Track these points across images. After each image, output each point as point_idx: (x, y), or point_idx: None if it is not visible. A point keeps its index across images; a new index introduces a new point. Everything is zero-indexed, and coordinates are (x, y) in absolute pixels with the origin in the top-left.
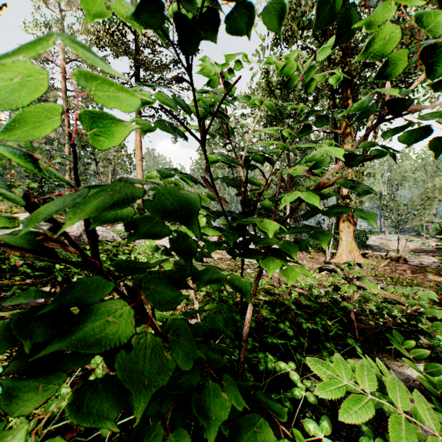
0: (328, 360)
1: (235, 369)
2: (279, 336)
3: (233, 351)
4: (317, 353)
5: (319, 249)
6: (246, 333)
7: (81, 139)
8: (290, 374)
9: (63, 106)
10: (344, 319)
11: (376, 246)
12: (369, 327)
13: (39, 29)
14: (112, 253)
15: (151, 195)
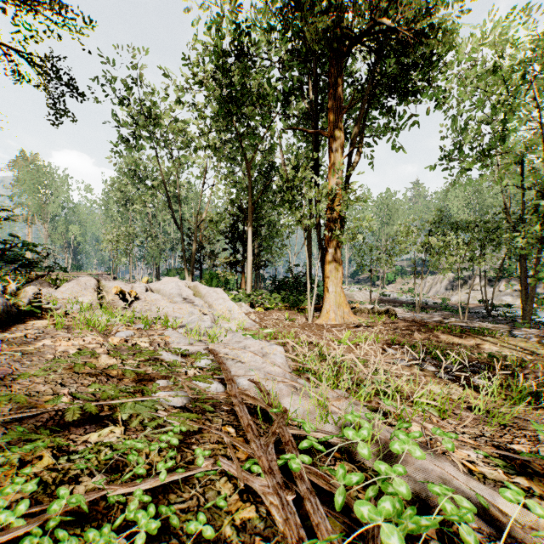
0: None
1: None
2: None
3: None
4: None
5: (292, 305)
6: None
7: None
8: None
9: None
10: None
11: None
12: None
13: None
14: None
15: None
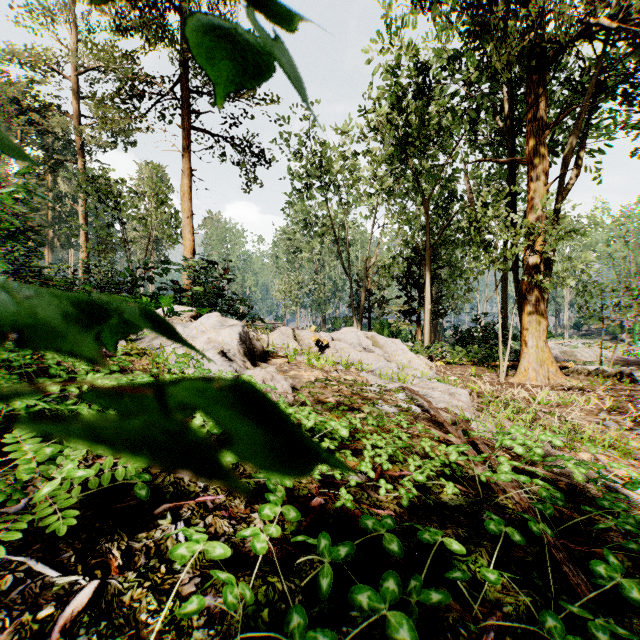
0: None
1: None
2: None
3: None
4: None
5: (480, 361)
6: None
7: (95, 186)
8: None
9: (76, 141)
10: None
11: (556, 355)
12: None
13: (37, 20)
14: None
15: (197, 264)
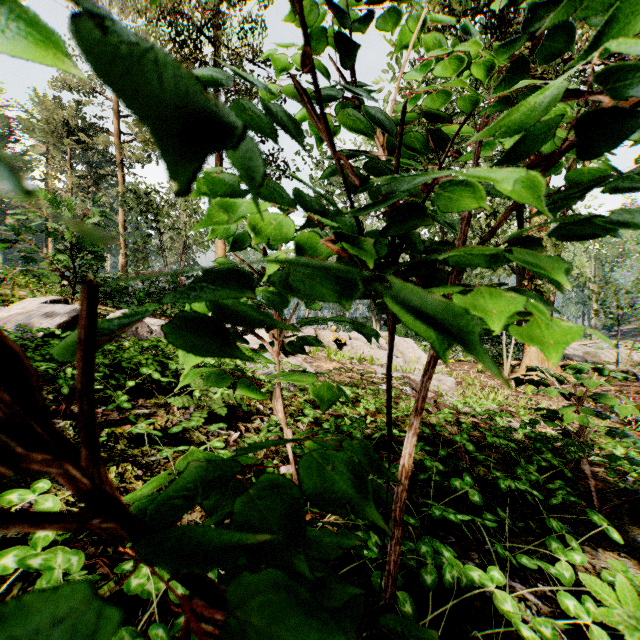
0: (564, 559)
1: (368, 572)
2: (448, 501)
3: (365, 538)
4: (527, 538)
5: None
6: (401, 509)
7: (138, 200)
8: (495, 598)
9: (116, 156)
10: (567, 472)
11: (578, 356)
12: (611, 488)
13: None
14: (167, 356)
15: None
